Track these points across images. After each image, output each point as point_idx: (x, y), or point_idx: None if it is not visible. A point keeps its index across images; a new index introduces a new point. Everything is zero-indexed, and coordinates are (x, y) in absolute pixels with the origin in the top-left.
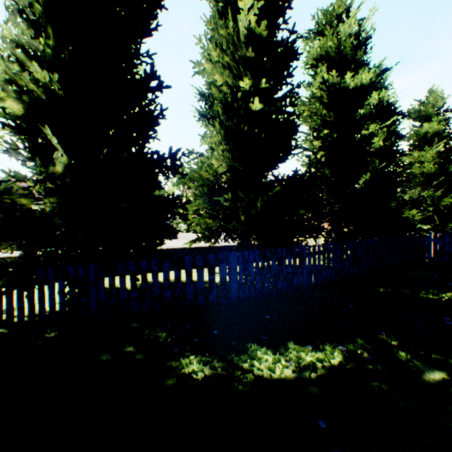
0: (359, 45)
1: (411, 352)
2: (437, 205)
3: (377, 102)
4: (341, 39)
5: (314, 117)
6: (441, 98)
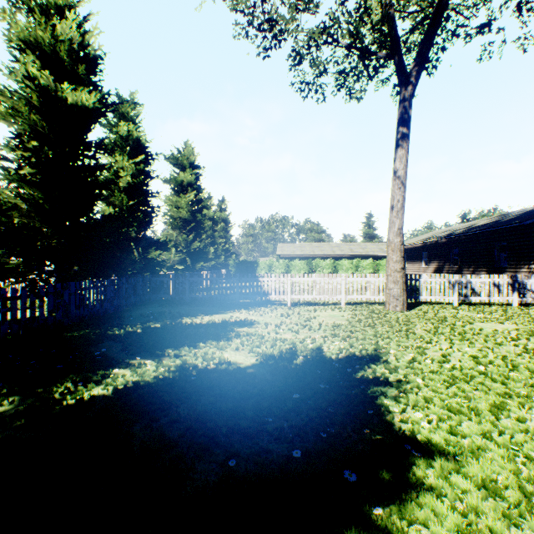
0: (87, 59)
1: (17, 395)
2: (190, 248)
3: (128, 134)
4: (60, 37)
5: (20, 119)
6: (194, 154)
